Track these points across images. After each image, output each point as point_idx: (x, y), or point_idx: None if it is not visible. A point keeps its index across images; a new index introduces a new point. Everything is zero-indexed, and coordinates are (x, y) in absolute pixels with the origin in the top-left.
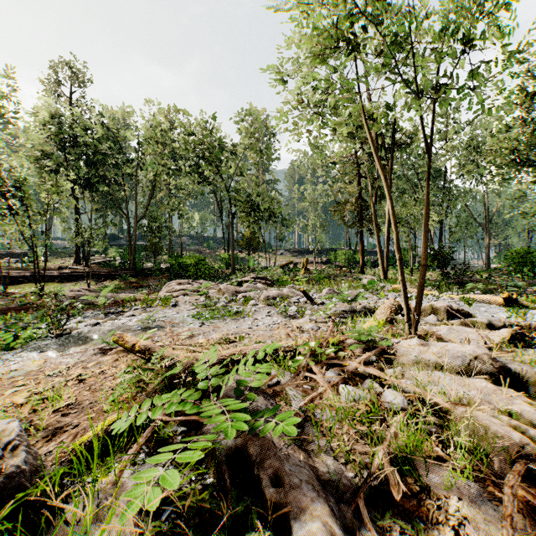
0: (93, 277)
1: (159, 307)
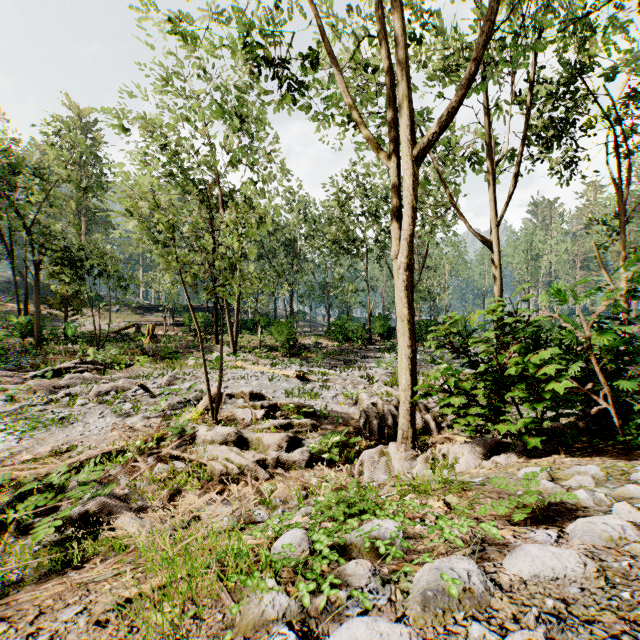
0: None
1: None
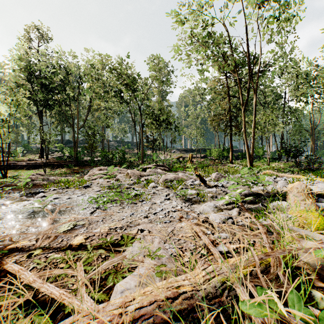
0: (49, 166)
1: (73, 188)
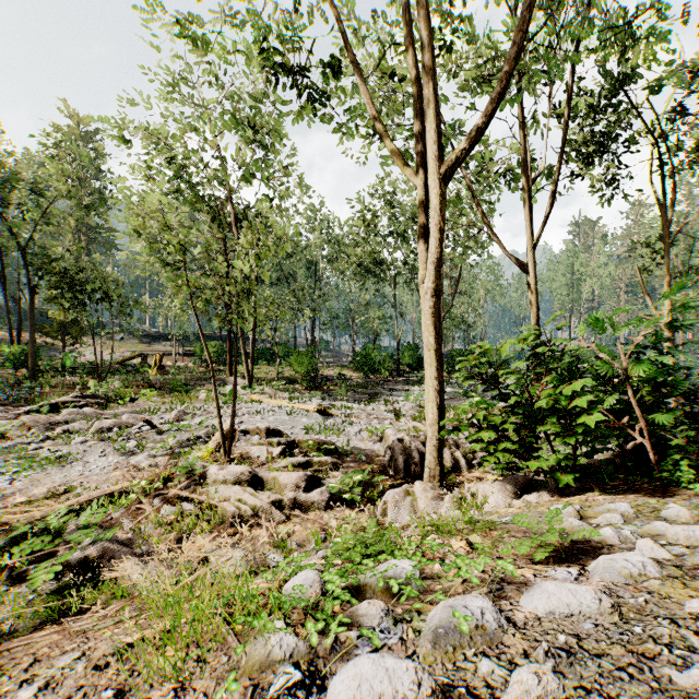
0: None
1: None
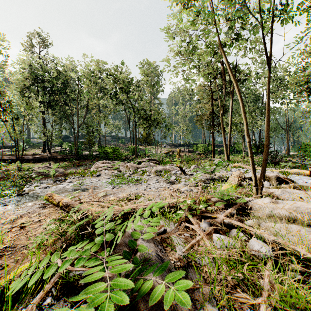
0: (53, 160)
1: (88, 177)
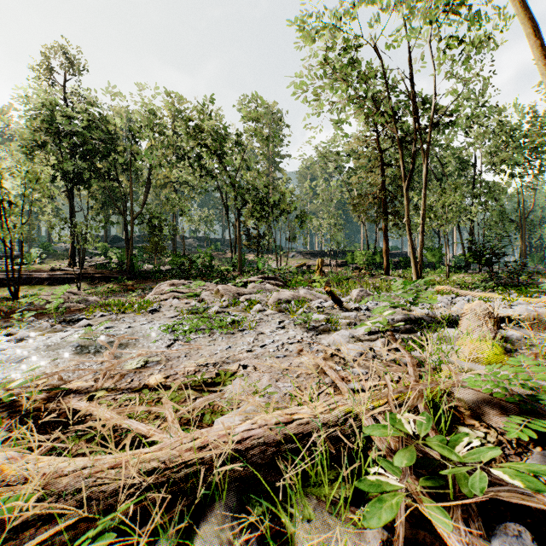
0: (86, 280)
1: (133, 314)
